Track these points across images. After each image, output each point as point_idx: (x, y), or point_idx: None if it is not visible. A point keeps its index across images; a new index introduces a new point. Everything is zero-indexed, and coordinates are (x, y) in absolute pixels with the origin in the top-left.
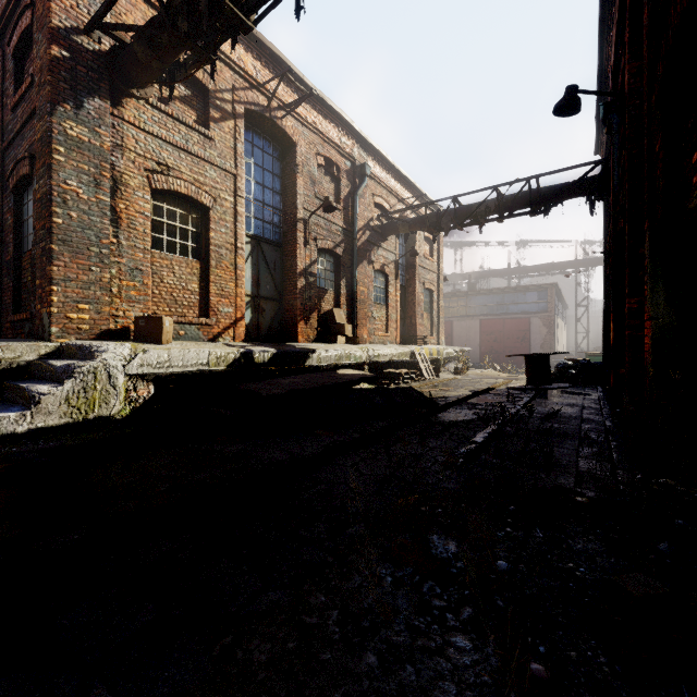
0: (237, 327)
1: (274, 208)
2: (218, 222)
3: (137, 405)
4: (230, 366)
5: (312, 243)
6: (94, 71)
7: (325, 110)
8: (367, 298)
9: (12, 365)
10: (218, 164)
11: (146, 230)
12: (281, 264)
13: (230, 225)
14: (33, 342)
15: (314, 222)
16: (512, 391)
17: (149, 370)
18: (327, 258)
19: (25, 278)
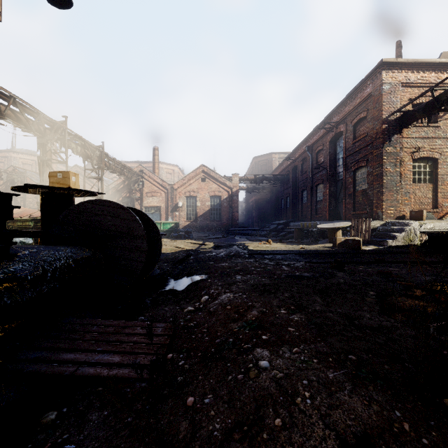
0: None
1: None
2: (442, 164)
3: (422, 242)
4: None
5: None
6: (394, 126)
7: None
8: None
9: (373, 228)
10: (442, 137)
11: (410, 176)
12: None
13: None
14: (377, 221)
15: None
16: None
17: (426, 230)
18: None
19: (358, 199)
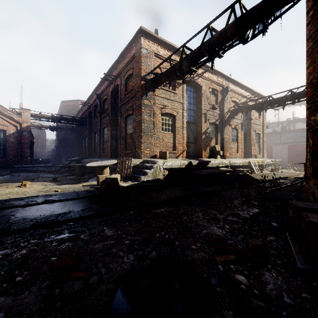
0: (183, 153)
1: (193, 110)
2: (178, 120)
3: (164, 176)
4: (186, 166)
5: (207, 121)
6: (149, 84)
7: (212, 71)
8: (228, 140)
9: (134, 165)
10: (178, 101)
11: (160, 126)
12: (196, 130)
13: (181, 120)
14: (138, 159)
15: (208, 113)
16: (296, 178)
17: (167, 167)
18: (212, 126)
19: (128, 141)
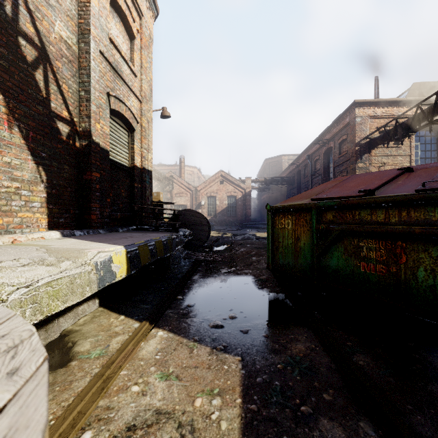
0: None
1: (431, 158)
2: None
3: None
4: None
5: None
6: (364, 148)
7: None
8: None
9: None
10: (402, 155)
11: None
12: None
13: None
14: None
15: None
16: None
17: None
18: None
19: None
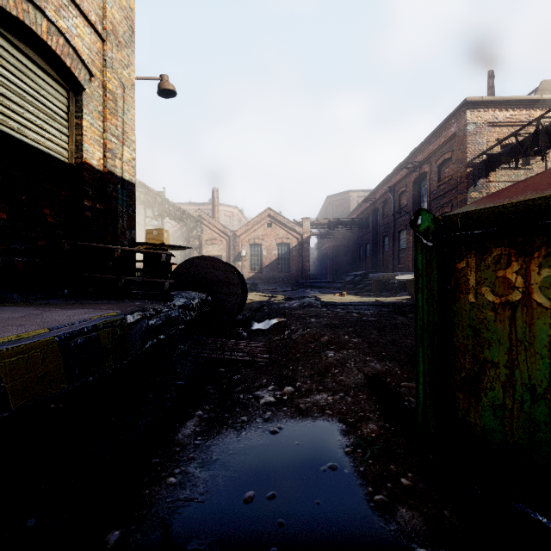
0: None
1: None
2: None
3: None
4: None
5: None
6: (480, 169)
7: None
8: None
9: None
10: None
11: None
12: None
13: None
14: None
15: None
16: None
17: None
18: None
19: None
